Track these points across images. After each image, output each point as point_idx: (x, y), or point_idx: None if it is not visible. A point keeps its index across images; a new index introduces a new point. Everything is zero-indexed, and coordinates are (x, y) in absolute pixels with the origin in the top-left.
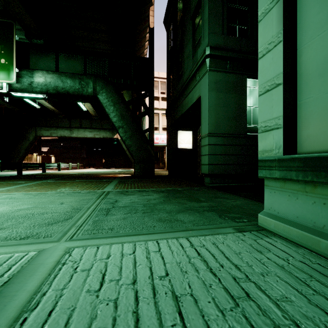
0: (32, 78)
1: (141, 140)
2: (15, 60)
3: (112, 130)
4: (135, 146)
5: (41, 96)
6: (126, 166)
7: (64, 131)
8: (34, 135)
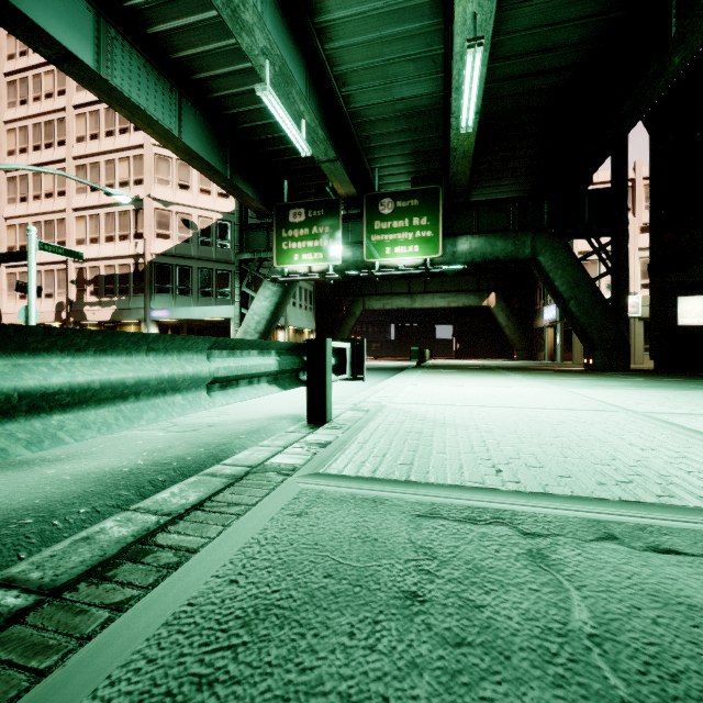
0: (455, 247)
1: (606, 316)
2: (441, 231)
3: (479, 292)
4: (596, 325)
5: (460, 266)
6: (498, 355)
7: (402, 300)
8: (362, 308)
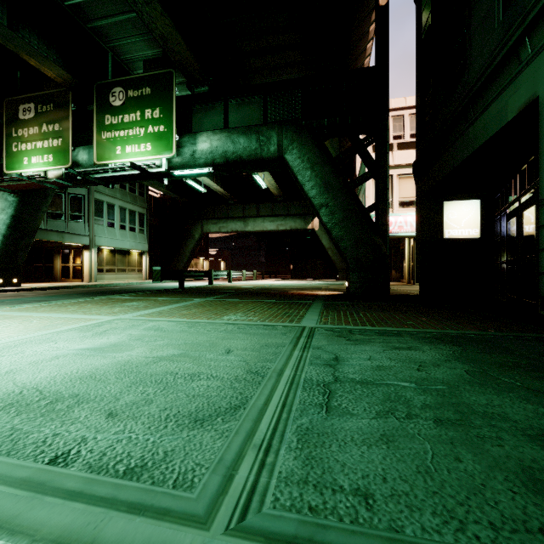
0: (195, 146)
1: (361, 227)
2: (175, 124)
3: (304, 216)
4: (350, 238)
5: (205, 170)
6: (327, 275)
7: (236, 223)
8: (200, 231)
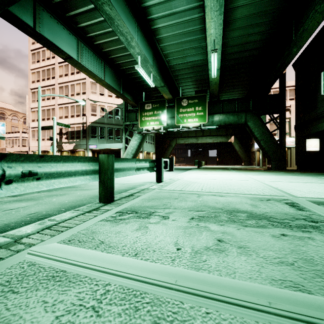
0: (213, 119)
1: (276, 147)
2: (207, 112)
3: (226, 136)
4: (272, 151)
5: (215, 127)
6: (235, 163)
7: (193, 139)
8: (175, 143)
